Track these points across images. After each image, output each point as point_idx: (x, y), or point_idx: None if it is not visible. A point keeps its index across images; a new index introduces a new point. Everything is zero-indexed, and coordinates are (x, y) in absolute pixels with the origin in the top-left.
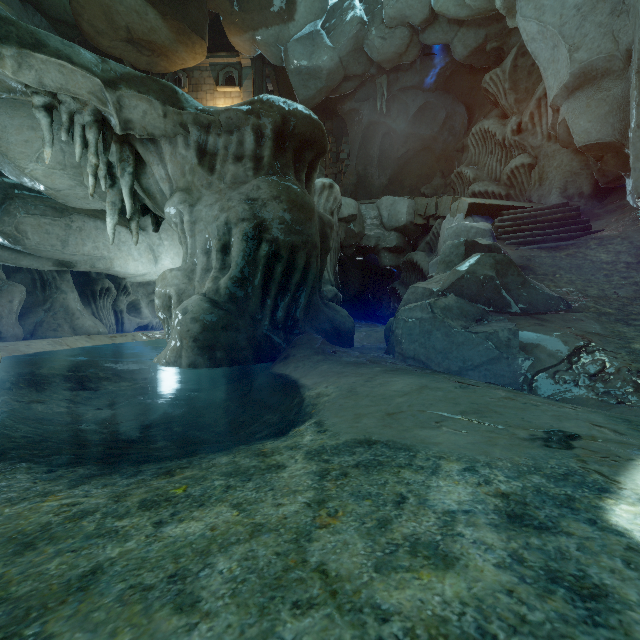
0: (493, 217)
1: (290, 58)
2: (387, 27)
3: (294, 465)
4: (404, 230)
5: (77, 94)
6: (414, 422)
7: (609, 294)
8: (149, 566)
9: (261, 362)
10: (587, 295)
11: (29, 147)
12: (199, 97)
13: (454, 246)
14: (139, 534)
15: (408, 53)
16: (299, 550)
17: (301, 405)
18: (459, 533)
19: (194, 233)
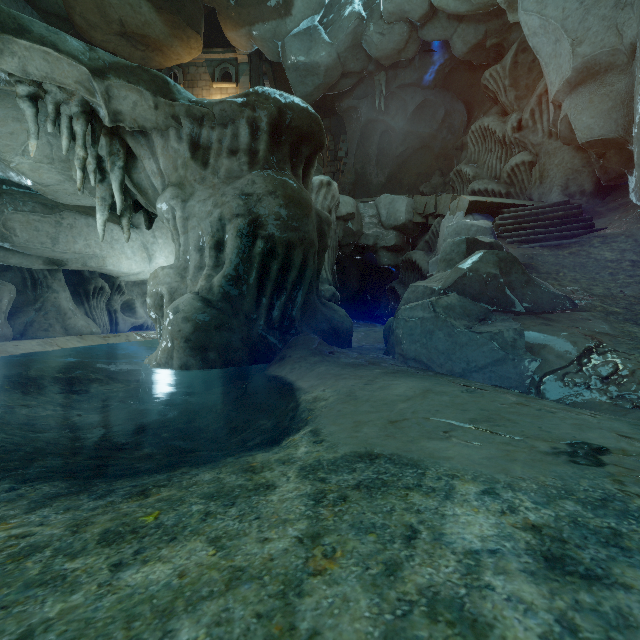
0: (493, 215)
1: (287, 54)
2: (386, 23)
3: (285, 485)
4: (403, 229)
5: (63, 83)
6: (420, 432)
7: (615, 293)
8: (93, 634)
9: (256, 363)
10: (593, 294)
11: (14, 139)
12: (195, 93)
13: (455, 244)
14: (90, 582)
15: (407, 49)
16: (286, 610)
17: (297, 410)
18: (488, 584)
19: (187, 229)
